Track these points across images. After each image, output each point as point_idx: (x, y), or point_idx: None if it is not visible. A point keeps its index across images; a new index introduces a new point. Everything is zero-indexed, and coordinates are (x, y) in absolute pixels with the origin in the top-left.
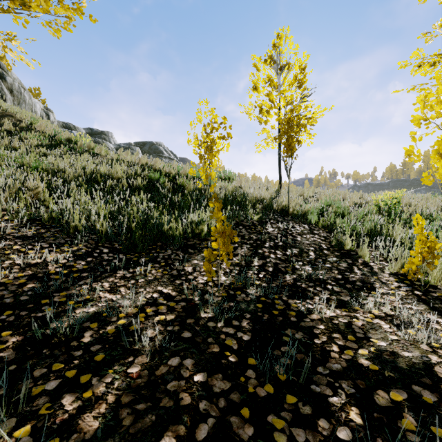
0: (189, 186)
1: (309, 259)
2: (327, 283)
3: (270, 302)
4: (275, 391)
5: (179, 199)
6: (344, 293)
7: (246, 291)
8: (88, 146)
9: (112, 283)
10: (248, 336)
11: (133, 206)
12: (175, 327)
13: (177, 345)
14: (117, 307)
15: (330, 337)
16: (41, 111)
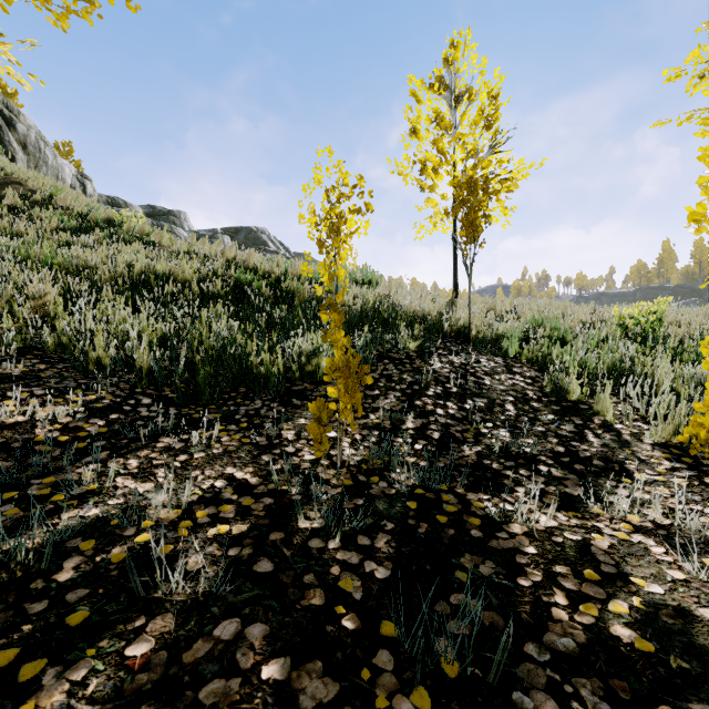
0: (302, 293)
1: (506, 417)
2: (539, 461)
3: (432, 499)
4: (434, 705)
5: (283, 315)
6: (571, 482)
7: (389, 477)
8: (139, 230)
9: (145, 460)
10: (385, 570)
11: (204, 327)
12: (245, 550)
13: (241, 591)
14: (138, 509)
15: (549, 572)
16: (73, 178)
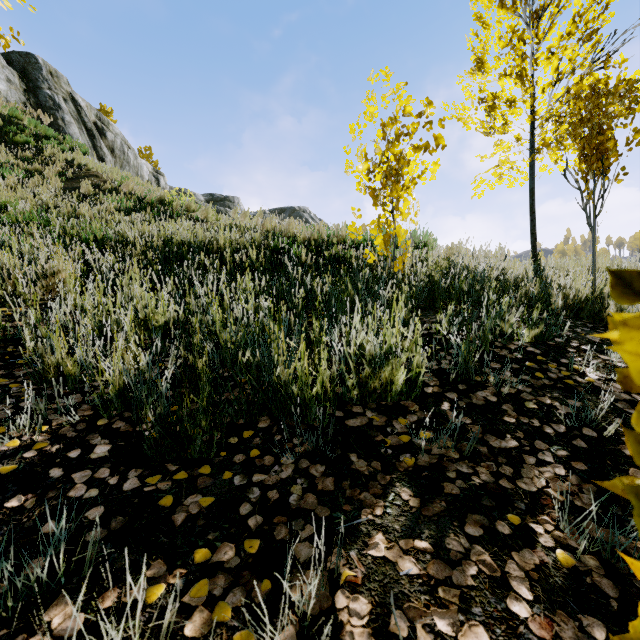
0: (348, 261)
1: None
2: None
3: None
4: None
5: (326, 290)
6: None
7: None
8: (186, 207)
9: None
10: None
11: (227, 307)
12: None
13: None
14: None
15: None
16: (150, 175)
